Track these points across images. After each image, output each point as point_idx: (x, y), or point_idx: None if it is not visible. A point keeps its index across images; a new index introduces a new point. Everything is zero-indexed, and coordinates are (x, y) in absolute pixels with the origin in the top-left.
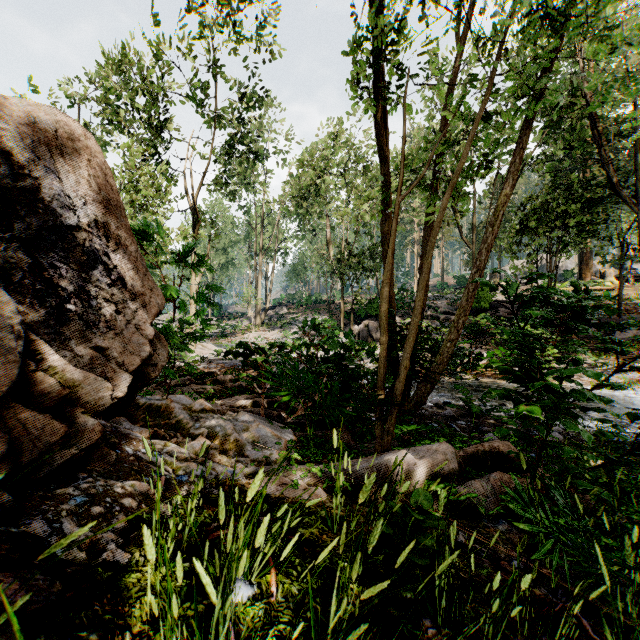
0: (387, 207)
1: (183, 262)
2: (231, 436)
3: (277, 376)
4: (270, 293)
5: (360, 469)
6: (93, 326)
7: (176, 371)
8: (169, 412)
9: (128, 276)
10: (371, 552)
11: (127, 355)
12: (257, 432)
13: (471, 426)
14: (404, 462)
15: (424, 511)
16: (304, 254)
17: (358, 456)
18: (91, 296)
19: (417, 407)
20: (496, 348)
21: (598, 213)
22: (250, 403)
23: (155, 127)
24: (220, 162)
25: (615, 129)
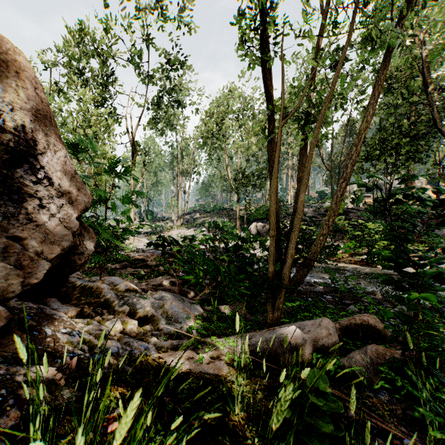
0: (273, 133)
1: (113, 171)
2: (149, 312)
3: (188, 262)
4: (187, 203)
5: (256, 342)
6: (12, 217)
7: (118, 258)
8: (99, 292)
9: (55, 176)
10: (272, 437)
11: (47, 244)
12: (170, 308)
13: (336, 300)
14: (294, 336)
15: (319, 390)
16: (211, 176)
17: (253, 326)
18: (14, 191)
19: (296, 286)
20: (348, 241)
21: (421, 145)
22: (169, 283)
23: (104, 83)
24: (151, 109)
25: (434, 85)
